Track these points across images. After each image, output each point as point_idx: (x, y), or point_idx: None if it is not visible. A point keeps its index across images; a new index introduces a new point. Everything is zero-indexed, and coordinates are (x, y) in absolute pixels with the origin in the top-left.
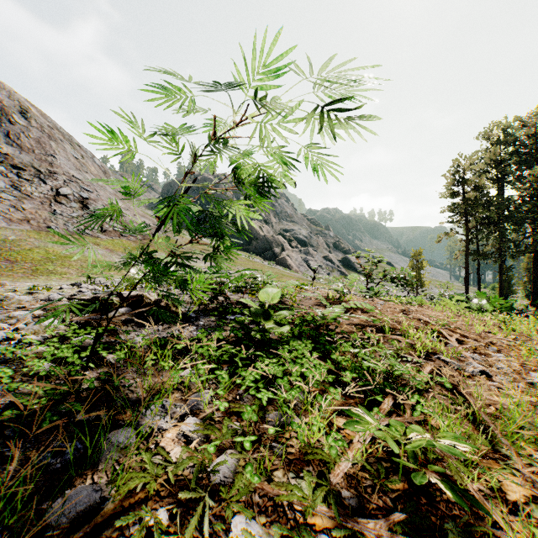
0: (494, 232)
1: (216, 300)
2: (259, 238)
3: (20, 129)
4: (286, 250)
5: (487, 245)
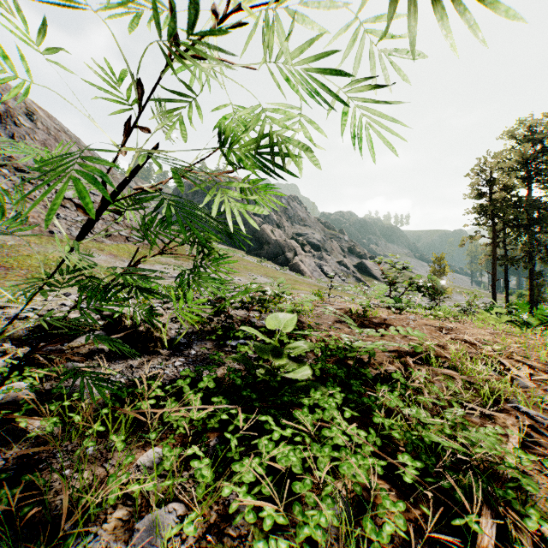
0: (524, 235)
1: (217, 317)
2: (271, 242)
3: (25, 131)
4: (299, 255)
5: (516, 250)
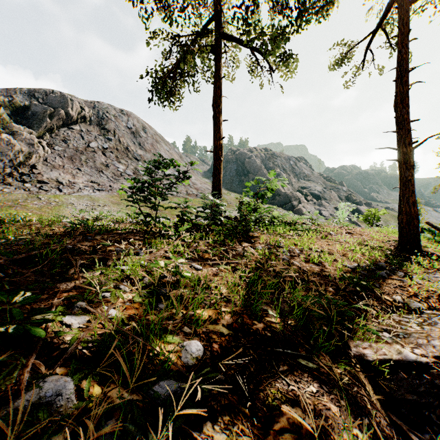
0: None
1: None
2: (281, 194)
3: (144, 139)
4: (302, 203)
5: None
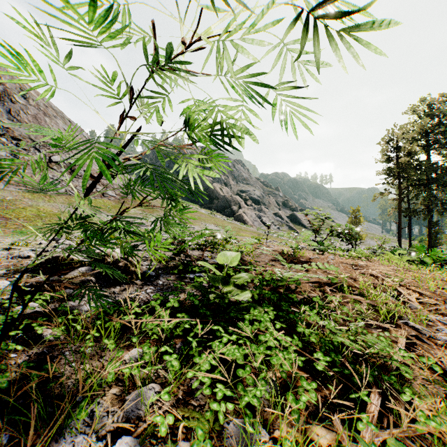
0: (424, 192)
1: (178, 256)
2: (219, 198)
3: (20, 107)
4: (242, 208)
5: (417, 204)
